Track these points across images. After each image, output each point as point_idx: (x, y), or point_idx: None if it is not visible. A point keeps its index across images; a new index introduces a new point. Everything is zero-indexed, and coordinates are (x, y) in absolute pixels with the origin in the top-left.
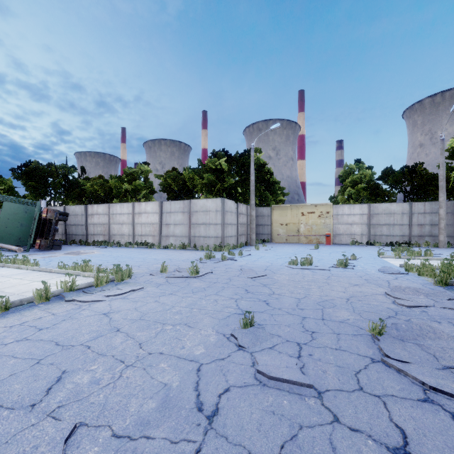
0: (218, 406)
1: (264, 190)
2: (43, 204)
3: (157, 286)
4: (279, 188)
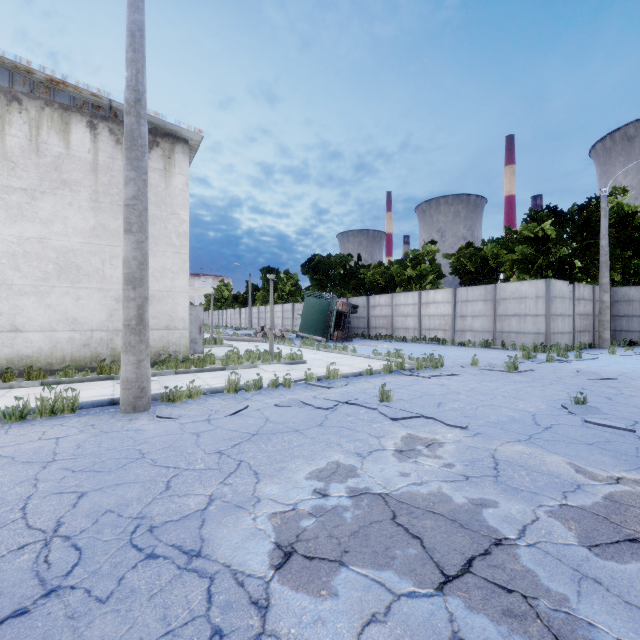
0: (551, 426)
1: (631, 258)
2: (328, 297)
3: (474, 375)
4: None
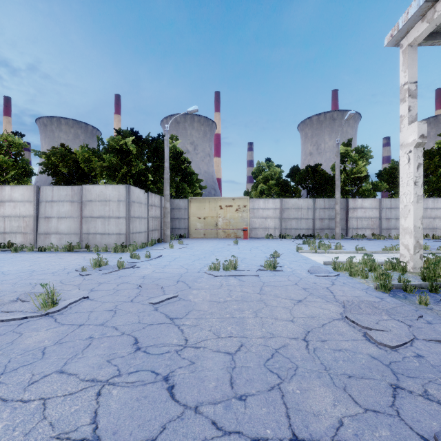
0: None
1: (180, 180)
2: None
3: None
4: (196, 180)
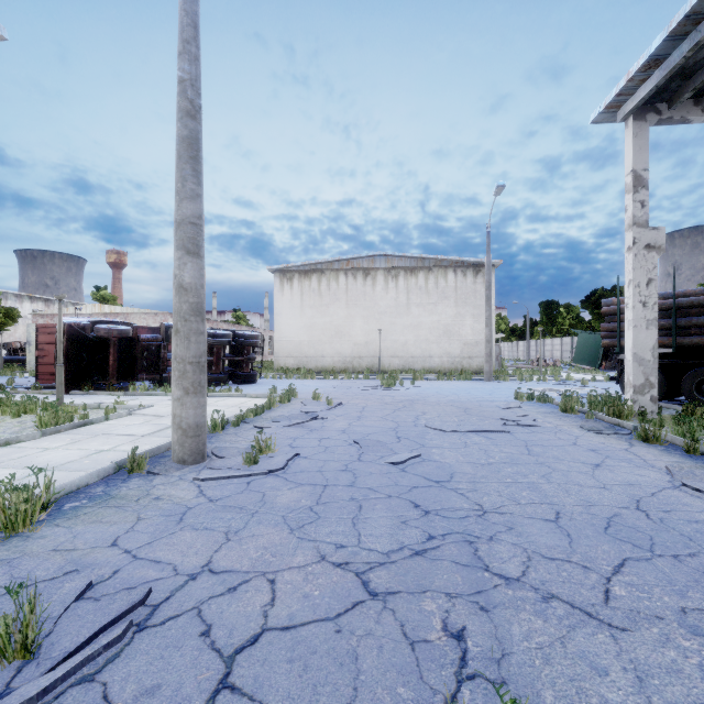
0: None
1: None
2: None
3: None
4: None
